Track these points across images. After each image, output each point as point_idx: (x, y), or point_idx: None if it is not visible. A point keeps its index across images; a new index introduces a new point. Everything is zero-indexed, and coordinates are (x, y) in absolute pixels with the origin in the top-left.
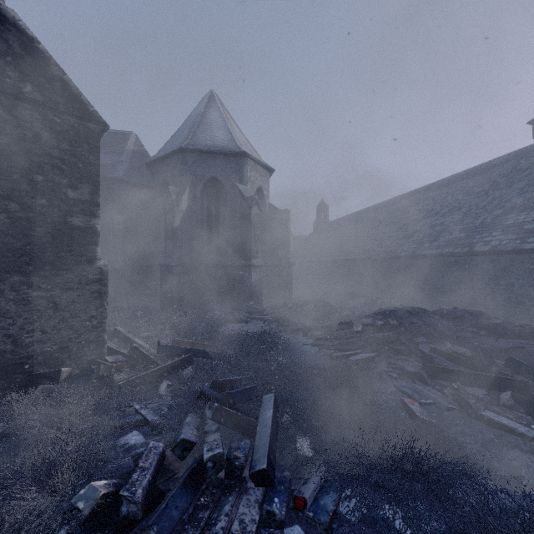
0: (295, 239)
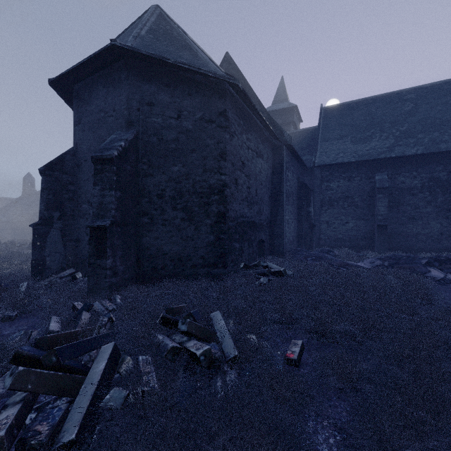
0: (1, 200)
